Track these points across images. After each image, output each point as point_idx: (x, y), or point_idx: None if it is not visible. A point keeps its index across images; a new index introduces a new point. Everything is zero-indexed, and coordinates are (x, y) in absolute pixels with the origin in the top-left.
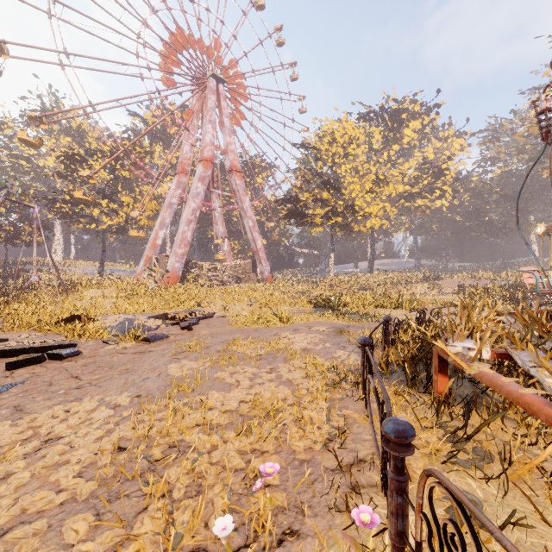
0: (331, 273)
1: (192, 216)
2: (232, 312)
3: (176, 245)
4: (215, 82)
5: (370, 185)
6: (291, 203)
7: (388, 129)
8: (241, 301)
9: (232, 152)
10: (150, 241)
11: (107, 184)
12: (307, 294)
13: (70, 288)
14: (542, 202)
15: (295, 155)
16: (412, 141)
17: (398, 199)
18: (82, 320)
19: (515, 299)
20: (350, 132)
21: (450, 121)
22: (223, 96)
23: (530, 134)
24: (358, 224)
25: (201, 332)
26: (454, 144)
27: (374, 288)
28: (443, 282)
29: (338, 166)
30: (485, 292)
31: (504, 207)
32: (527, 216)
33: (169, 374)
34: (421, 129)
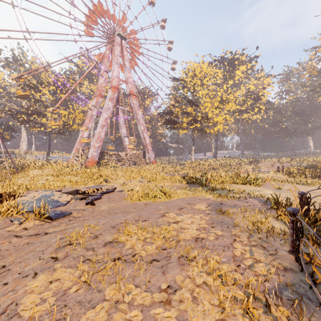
0: (192, 159)
1: (105, 122)
2: (128, 187)
3: (94, 141)
4: (119, 38)
5: (217, 104)
6: (167, 114)
7: (227, 70)
8: (135, 178)
9: (130, 83)
10: (78, 139)
11: (51, 102)
12: (178, 172)
13: (22, 169)
14: (316, 116)
15: (170, 85)
16: (240, 79)
17: (232, 114)
18: (3, 197)
19: (320, 176)
20: (205, 70)
21: (262, 67)
22: (125, 47)
23: (311, 74)
24: (209, 128)
25: (101, 207)
26: (264, 81)
27: (219, 168)
28: (261, 164)
29: (197, 91)
30: (299, 172)
31: (295, 119)
32: (308, 124)
33: (17, 311)
34: (246, 71)
